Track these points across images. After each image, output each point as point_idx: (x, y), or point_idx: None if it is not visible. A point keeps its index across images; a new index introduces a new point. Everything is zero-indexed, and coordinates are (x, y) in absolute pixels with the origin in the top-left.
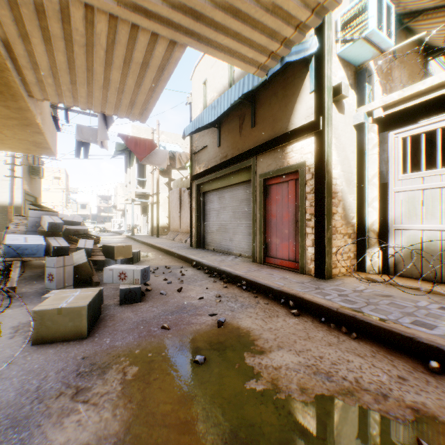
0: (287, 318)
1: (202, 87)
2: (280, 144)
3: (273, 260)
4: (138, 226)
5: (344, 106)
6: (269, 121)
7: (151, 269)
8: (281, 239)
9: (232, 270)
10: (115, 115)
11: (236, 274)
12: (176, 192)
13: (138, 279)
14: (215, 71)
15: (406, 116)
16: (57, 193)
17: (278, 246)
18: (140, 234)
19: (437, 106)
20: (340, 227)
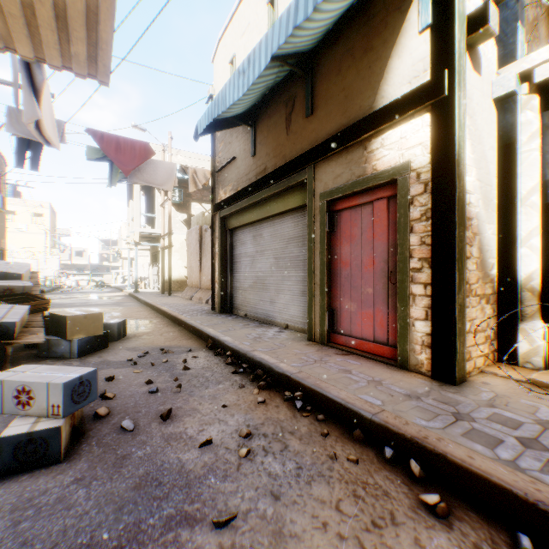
0: (421, 526)
1: (229, 69)
2: (359, 136)
3: (345, 339)
4: (147, 279)
5: (480, 60)
6: (338, 100)
7: (134, 355)
8: (359, 304)
9: (274, 360)
10: (42, 62)
11: (282, 373)
12: (195, 232)
13: (58, 404)
14: (247, 40)
15: None
16: (38, 235)
17: (354, 316)
18: (148, 291)
19: None
20: (474, 284)
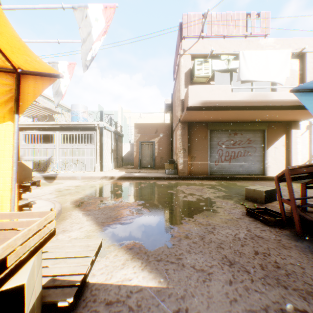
0: None
1: None
2: None
3: None
4: None
5: None
6: None
7: None
8: None
9: None
10: None
11: None
12: None
13: None
14: None
15: (24, 129)
16: None
17: None
18: None
19: (30, 129)
20: None
